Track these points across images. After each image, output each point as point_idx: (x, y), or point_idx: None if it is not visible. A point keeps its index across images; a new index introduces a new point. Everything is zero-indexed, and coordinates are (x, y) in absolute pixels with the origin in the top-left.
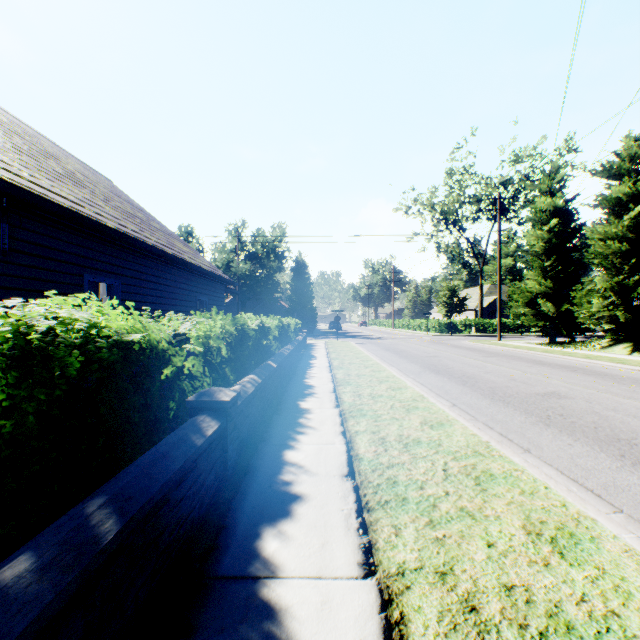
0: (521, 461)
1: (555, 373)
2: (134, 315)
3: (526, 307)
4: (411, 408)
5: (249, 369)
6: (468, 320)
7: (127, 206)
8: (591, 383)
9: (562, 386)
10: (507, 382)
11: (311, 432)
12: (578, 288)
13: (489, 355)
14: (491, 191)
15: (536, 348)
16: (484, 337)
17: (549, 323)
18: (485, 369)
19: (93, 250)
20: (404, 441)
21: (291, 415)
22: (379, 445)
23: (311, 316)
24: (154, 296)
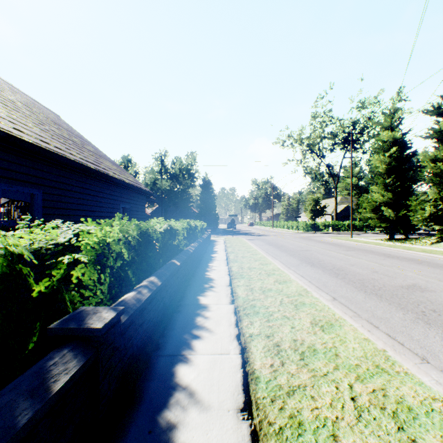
0: (433, 383)
1: (406, 265)
2: (57, 220)
3: (372, 213)
4: (299, 304)
5: (157, 266)
6: (327, 222)
7: (64, 132)
8: (440, 275)
9: (418, 278)
10: (371, 274)
11: (206, 336)
12: (414, 198)
13: (348, 249)
14: (344, 129)
15: (381, 243)
16: (339, 234)
17: (389, 224)
18: (349, 262)
19: (8, 161)
20: (299, 349)
21: (190, 313)
22: (275, 356)
23: (214, 219)
24: (78, 204)
